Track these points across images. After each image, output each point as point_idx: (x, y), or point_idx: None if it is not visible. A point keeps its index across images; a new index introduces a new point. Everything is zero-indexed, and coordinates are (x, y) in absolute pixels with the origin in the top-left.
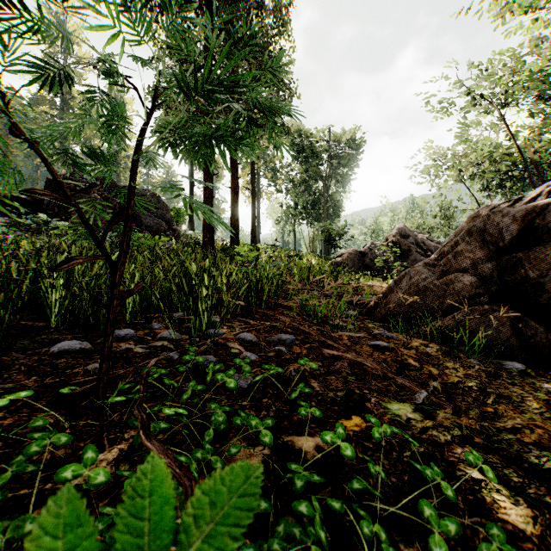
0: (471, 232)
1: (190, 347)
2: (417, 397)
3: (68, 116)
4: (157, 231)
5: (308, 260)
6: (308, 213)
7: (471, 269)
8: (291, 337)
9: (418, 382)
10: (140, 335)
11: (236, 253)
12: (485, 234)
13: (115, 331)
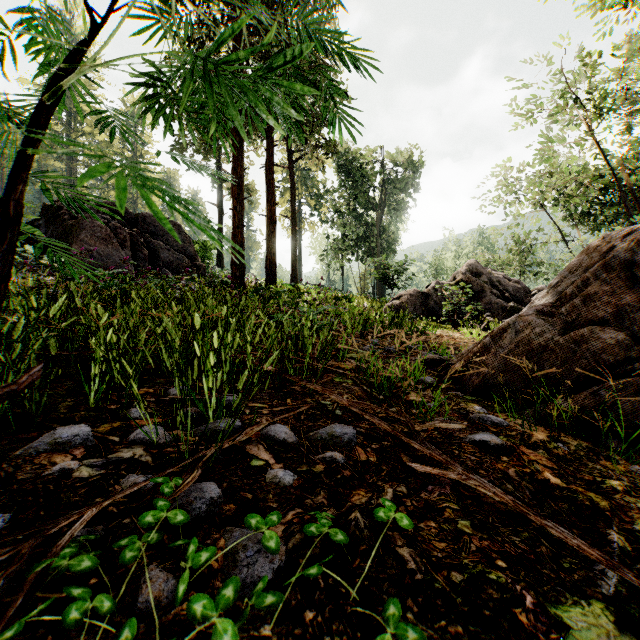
0: (609, 266)
1: (165, 482)
2: (602, 578)
3: (75, 133)
4: (177, 267)
5: (360, 303)
6: (358, 247)
7: (611, 321)
8: (350, 430)
9: (581, 528)
10: (102, 433)
11: (272, 295)
12: (632, 269)
13: (56, 431)
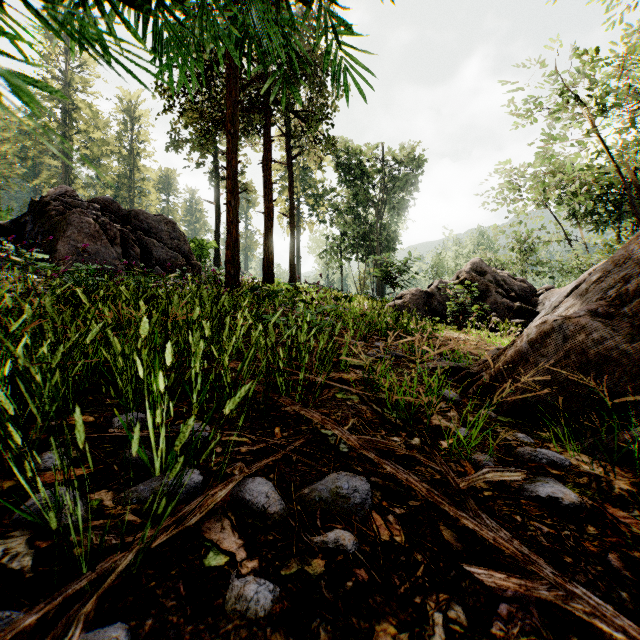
0: None
1: None
2: None
3: (71, 130)
4: (171, 266)
5: (360, 303)
6: (358, 246)
7: None
8: (361, 484)
9: None
10: None
11: (268, 294)
12: None
13: None
